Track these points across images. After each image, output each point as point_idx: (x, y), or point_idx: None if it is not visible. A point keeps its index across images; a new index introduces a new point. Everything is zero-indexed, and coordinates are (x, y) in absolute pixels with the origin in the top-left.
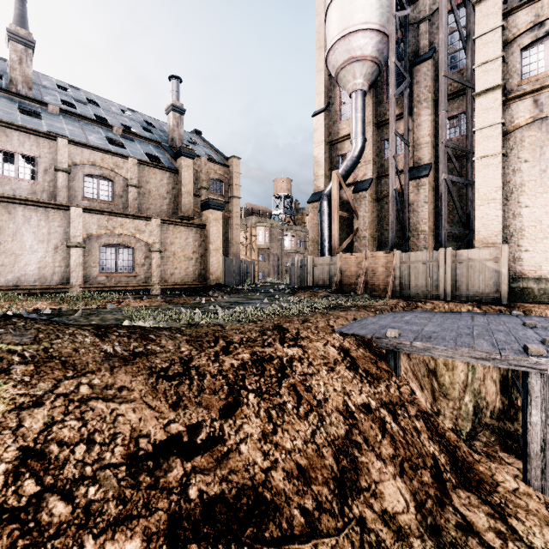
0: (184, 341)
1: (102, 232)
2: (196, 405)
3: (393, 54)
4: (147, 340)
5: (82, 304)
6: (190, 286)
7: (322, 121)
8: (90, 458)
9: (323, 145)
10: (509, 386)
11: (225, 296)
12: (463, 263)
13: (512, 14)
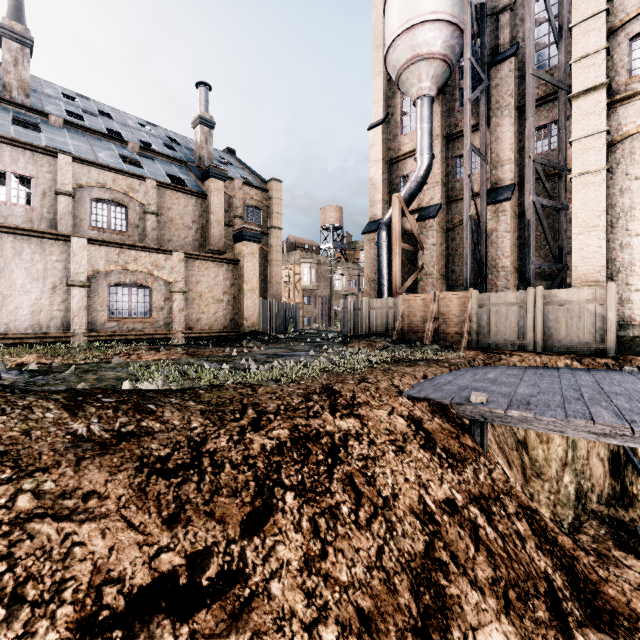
0: (197, 413)
1: (111, 268)
2: (206, 516)
3: (468, 50)
4: (143, 414)
5: (81, 357)
6: (219, 335)
7: (380, 135)
8: (8, 635)
9: (381, 164)
10: (622, 462)
11: (262, 346)
12: (558, 306)
13: None
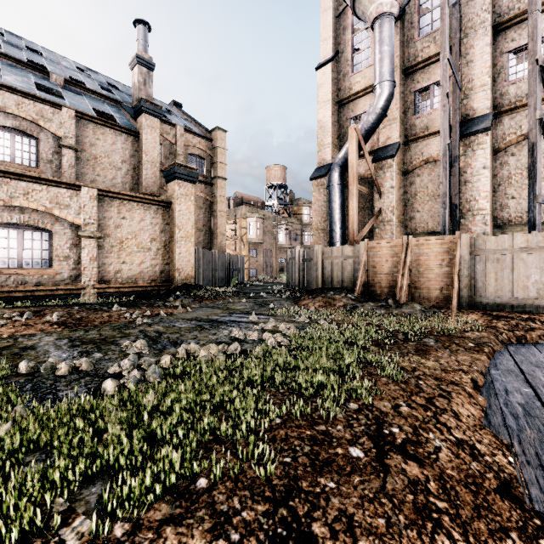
0: None
1: None
2: None
3: None
4: None
5: None
6: (146, 289)
7: (330, 73)
8: None
9: (331, 104)
10: None
11: (191, 305)
12: None
13: None
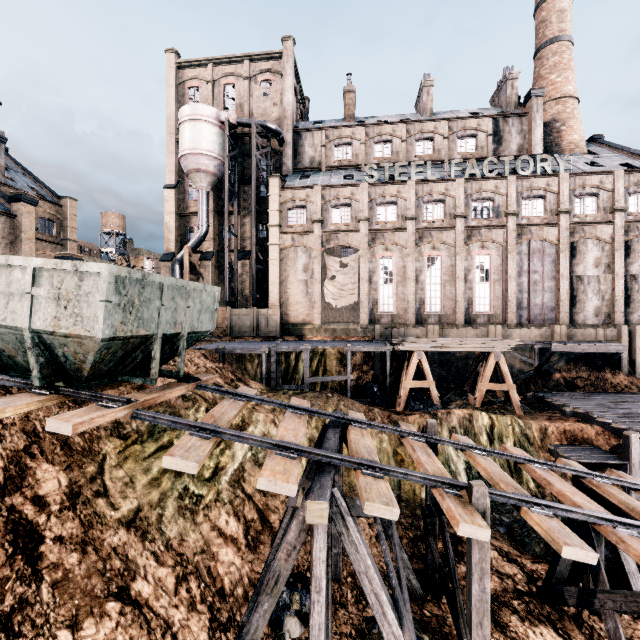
0: None
1: None
2: None
3: (227, 181)
4: None
5: None
6: None
7: (173, 195)
8: None
9: (174, 215)
10: None
11: None
12: (262, 316)
13: (284, 190)
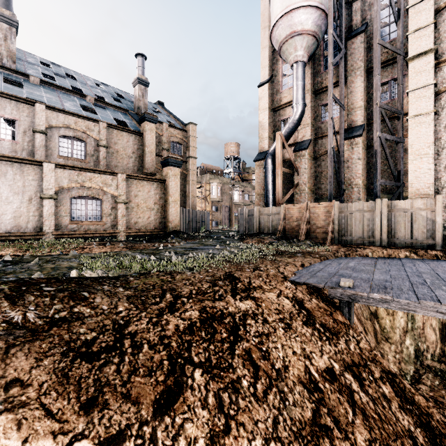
0: (123, 299)
1: (72, 185)
2: (122, 398)
3: (331, 27)
4: (77, 301)
5: (46, 250)
6: (151, 233)
7: (267, 90)
8: None
9: (267, 111)
10: None
11: (181, 242)
12: (398, 213)
13: None
